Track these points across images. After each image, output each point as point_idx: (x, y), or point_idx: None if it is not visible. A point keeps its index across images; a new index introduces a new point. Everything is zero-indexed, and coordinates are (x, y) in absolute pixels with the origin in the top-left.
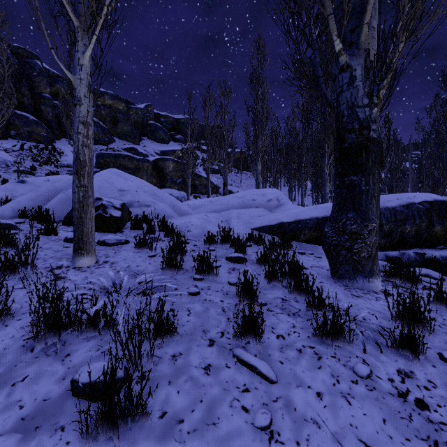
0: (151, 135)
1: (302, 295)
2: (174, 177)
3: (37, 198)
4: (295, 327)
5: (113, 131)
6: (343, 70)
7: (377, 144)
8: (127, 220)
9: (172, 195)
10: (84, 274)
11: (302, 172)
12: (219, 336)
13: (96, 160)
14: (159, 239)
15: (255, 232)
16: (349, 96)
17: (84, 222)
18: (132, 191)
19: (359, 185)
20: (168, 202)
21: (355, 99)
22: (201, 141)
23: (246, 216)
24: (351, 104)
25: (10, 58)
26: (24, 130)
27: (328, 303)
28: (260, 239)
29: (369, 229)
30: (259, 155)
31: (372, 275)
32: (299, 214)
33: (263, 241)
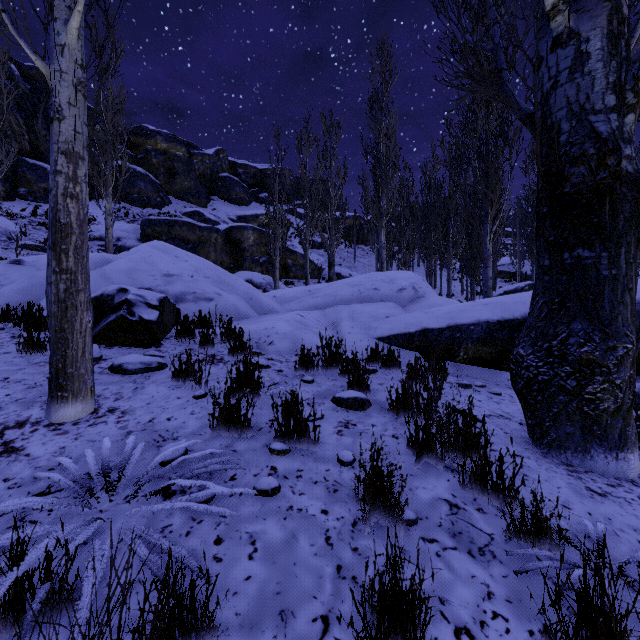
0: (224, 194)
1: (489, 494)
2: (255, 254)
3: (31, 289)
4: (492, 596)
5: (169, 188)
6: (562, 43)
7: (633, 187)
8: (172, 324)
9: (252, 280)
10: (61, 441)
11: (448, 245)
12: (318, 635)
13: (142, 229)
14: (219, 360)
15: (383, 346)
16: (574, 93)
17: (69, 339)
18: (185, 276)
19: (595, 267)
20: (242, 293)
21: (587, 99)
22: (296, 201)
23: (366, 316)
24: (578, 109)
25: (20, 83)
26: (38, 188)
27: (558, 528)
28: (390, 360)
29: (617, 354)
30: (383, 220)
31: (623, 445)
32: (457, 315)
33: (397, 362)
